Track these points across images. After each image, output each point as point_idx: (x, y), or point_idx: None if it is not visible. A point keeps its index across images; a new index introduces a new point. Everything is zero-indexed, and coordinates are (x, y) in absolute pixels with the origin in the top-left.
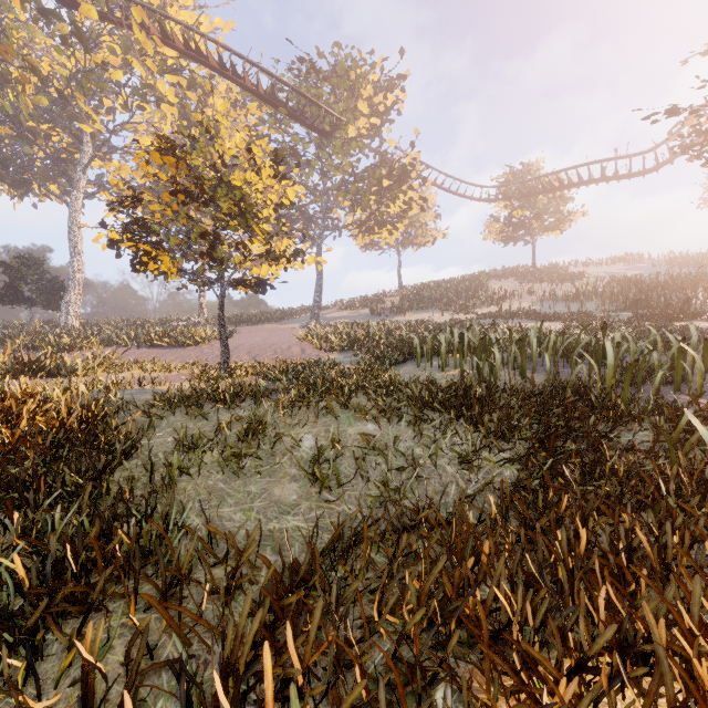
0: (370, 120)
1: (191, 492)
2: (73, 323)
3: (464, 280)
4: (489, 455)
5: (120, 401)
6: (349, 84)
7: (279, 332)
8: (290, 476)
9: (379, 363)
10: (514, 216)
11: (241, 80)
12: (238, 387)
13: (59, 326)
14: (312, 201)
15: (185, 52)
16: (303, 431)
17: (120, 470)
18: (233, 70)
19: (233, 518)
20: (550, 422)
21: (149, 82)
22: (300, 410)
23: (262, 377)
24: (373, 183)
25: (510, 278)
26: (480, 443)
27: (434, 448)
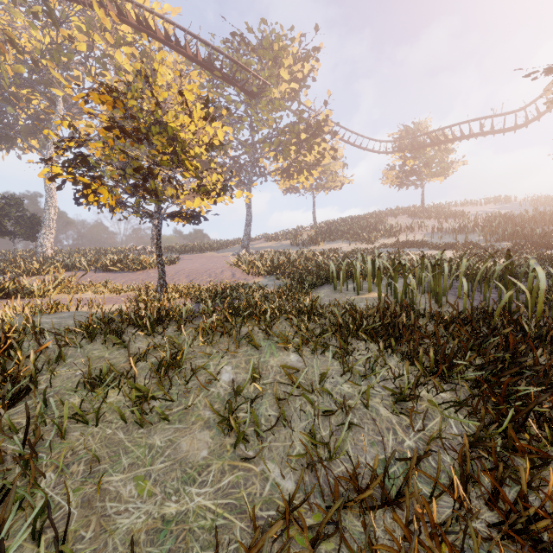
0: (290, 85)
1: (81, 448)
2: (48, 252)
3: (366, 217)
4: (427, 395)
5: (45, 325)
6: (273, 54)
7: (215, 259)
8: (203, 420)
9: (300, 286)
10: (407, 165)
11: (183, 50)
12: (163, 312)
13: (36, 254)
14: (243, 153)
15: (137, 27)
16: (223, 362)
17: (7, 415)
18: (177, 41)
19: (121, 493)
20: (490, 355)
21: (109, 53)
22: (221, 337)
23: (193, 300)
24: (293, 136)
25: (403, 215)
26: (417, 381)
27: (363, 384)
